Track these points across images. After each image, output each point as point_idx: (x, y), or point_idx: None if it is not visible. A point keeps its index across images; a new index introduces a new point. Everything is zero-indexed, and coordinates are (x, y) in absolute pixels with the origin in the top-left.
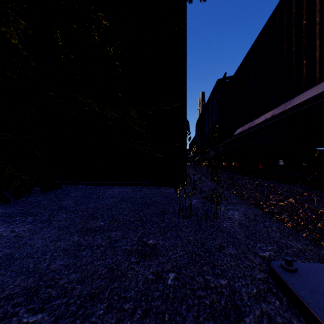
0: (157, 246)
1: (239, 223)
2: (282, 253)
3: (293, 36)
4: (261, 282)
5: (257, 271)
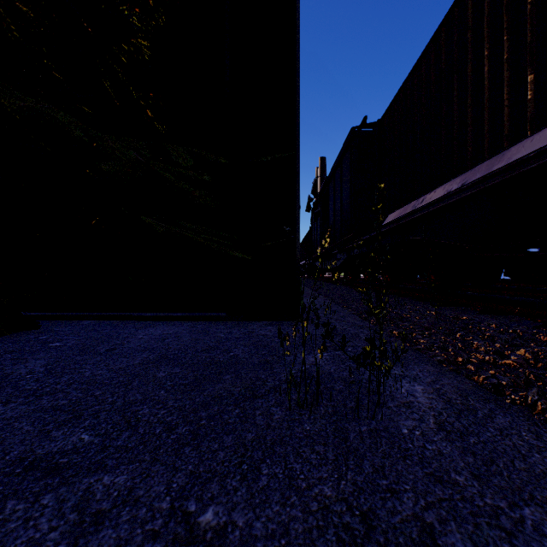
0: (228, 543)
1: (437, 420)
2: None
3: (506, 31)
4: None
5: None
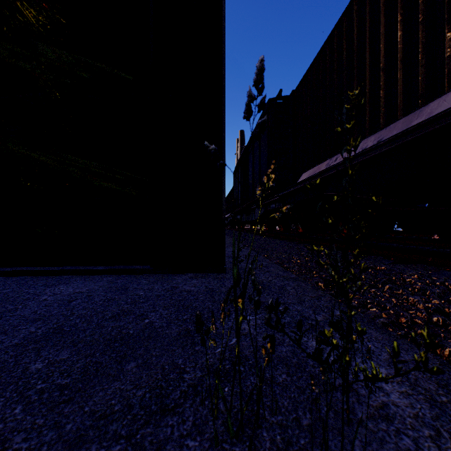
0: None
1: None
2: None
3: None
4: None
5: None
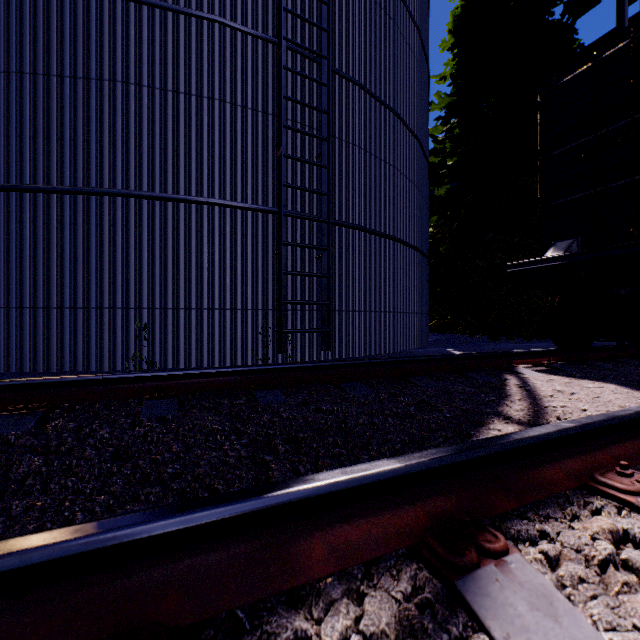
0: None
1: None
2: None
3: None
4: None
5: None
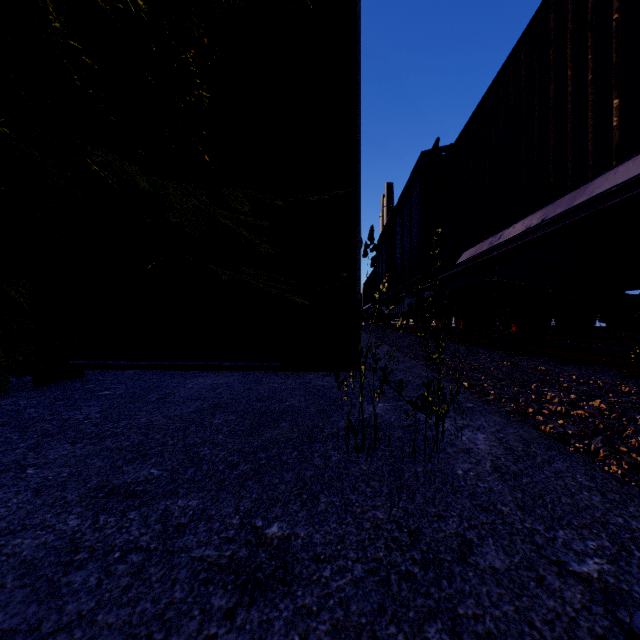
0: (292, 547)
1: (494, 464)
2: (633, 565)
3: (590, 49)
4: None
5: None
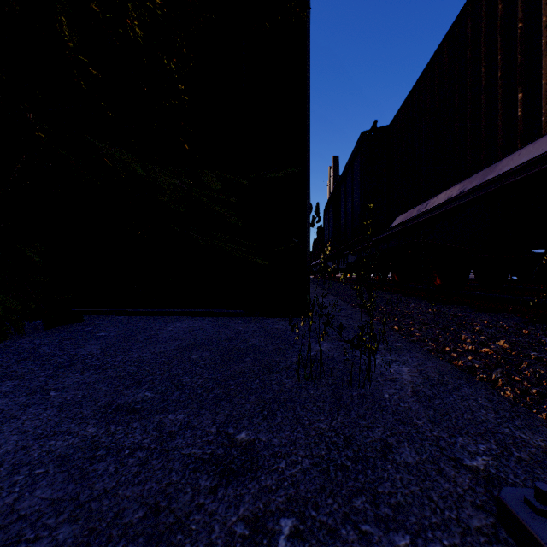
0: (256, 447)
1: (414, 390)
2: (511, 461)
3: (499, 51)
4: (485, 540)
5: (470, 509)
